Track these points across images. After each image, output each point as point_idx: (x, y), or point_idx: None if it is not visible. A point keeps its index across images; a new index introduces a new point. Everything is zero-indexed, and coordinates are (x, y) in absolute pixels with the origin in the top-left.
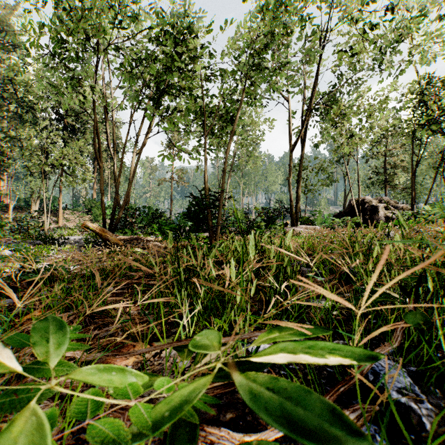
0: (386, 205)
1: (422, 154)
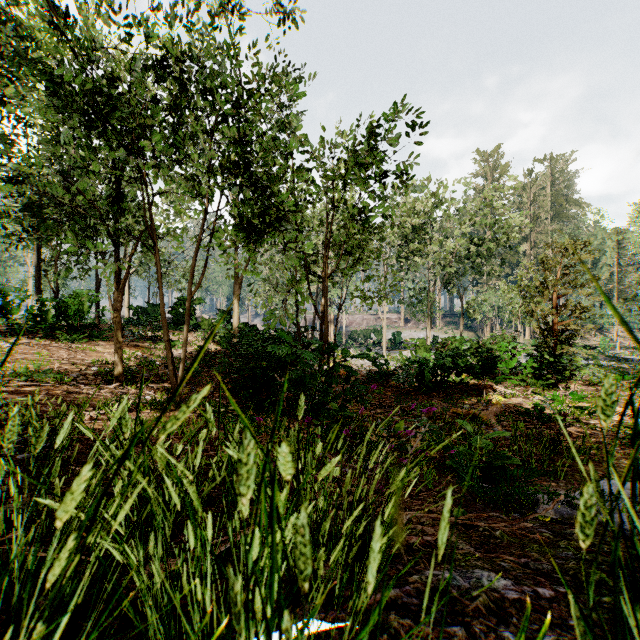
0: None
1: None
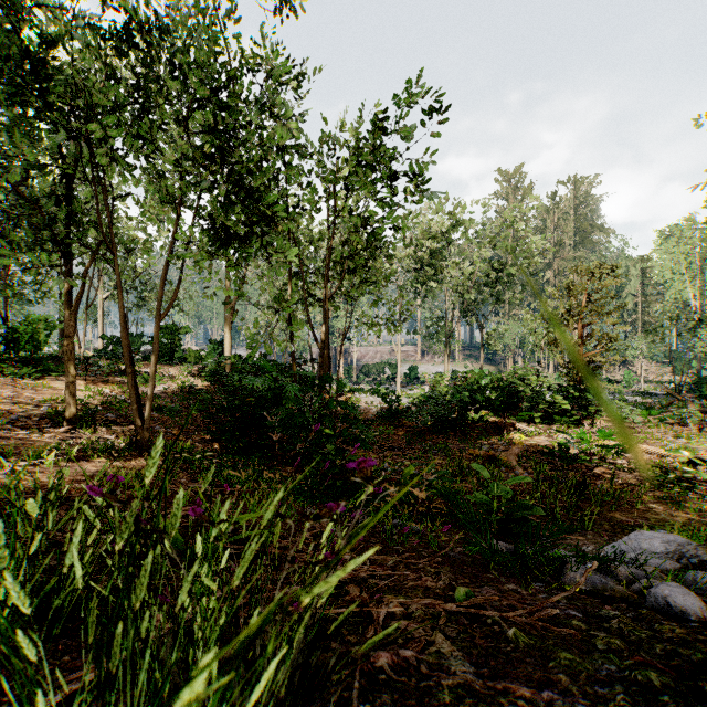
0: None
1: None
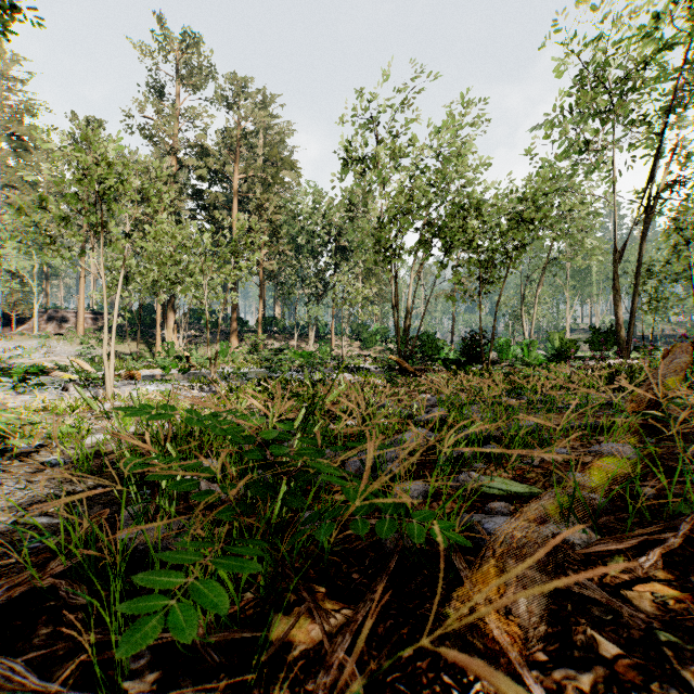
0: None
1: None
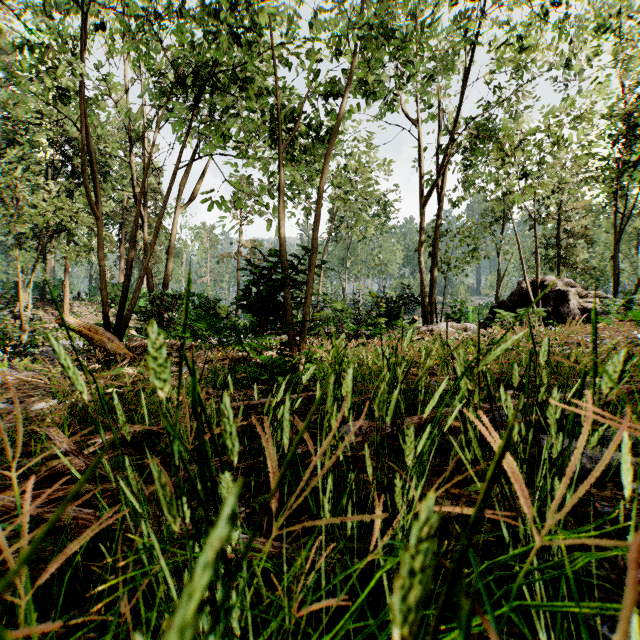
0: (579, 290)
1: (631, 209)
